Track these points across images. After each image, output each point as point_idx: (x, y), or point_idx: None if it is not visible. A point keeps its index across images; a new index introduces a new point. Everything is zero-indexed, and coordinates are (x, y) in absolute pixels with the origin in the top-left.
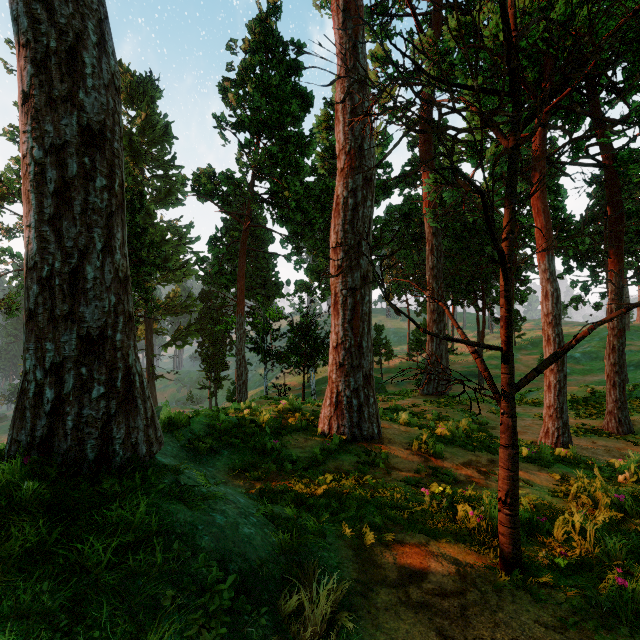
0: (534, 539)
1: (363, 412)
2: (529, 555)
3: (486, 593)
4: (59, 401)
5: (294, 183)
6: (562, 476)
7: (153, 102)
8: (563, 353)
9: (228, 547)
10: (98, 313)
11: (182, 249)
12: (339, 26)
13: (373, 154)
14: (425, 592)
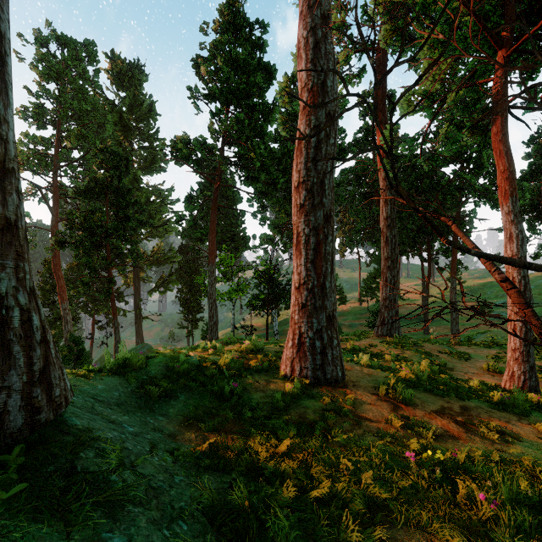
0: None
1: (326, 354)
2: None
3: None
4: None
5: (259, 146)
6: None
7: (140, 84)
8: None
9: None
10: None
11: (164, 209)
12: None
13: (336, 91)
14: None
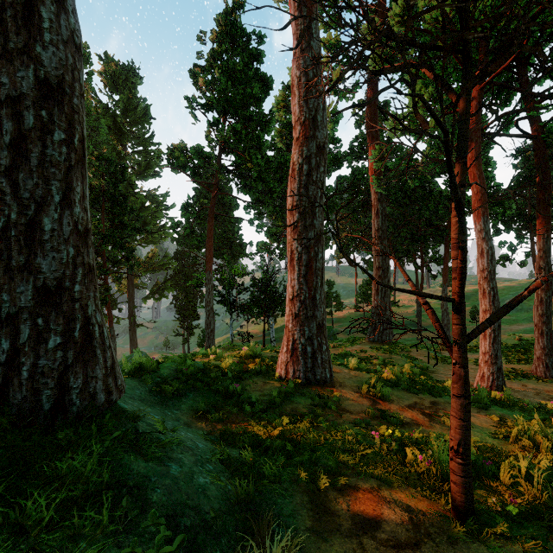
0: (481, 483)
1: (316, 358)
2: (478, 500)
3: (441, 545)
4: (14, 351)
5: (256, 156)
6: (500, 418)
7: (134, 87)
8: (516, 304)
9: (181, 500)
10: (55, 264)
11: (159, 215)
12: (295, 9)
13: (326, 125)
14: (379, 543)
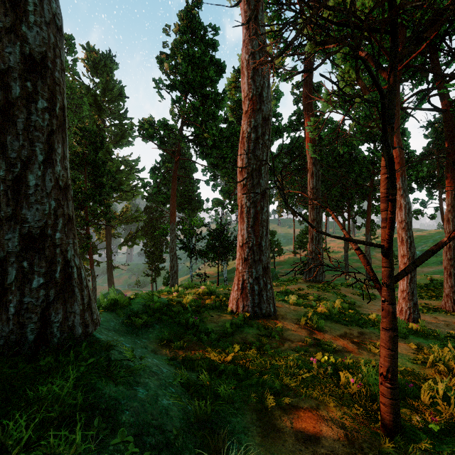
0: (405, 403)
1: (262, 295)
2: (403, 418)
3: None
4: (3, 290)
5: (211, 128)
6: (417, 346)
7: (111, 72)
8: (437, 250)
9: (147, 420)
10: (39, 215)
11: (132, 176)
12: (244, 3)
13: (270, 100)
14: None
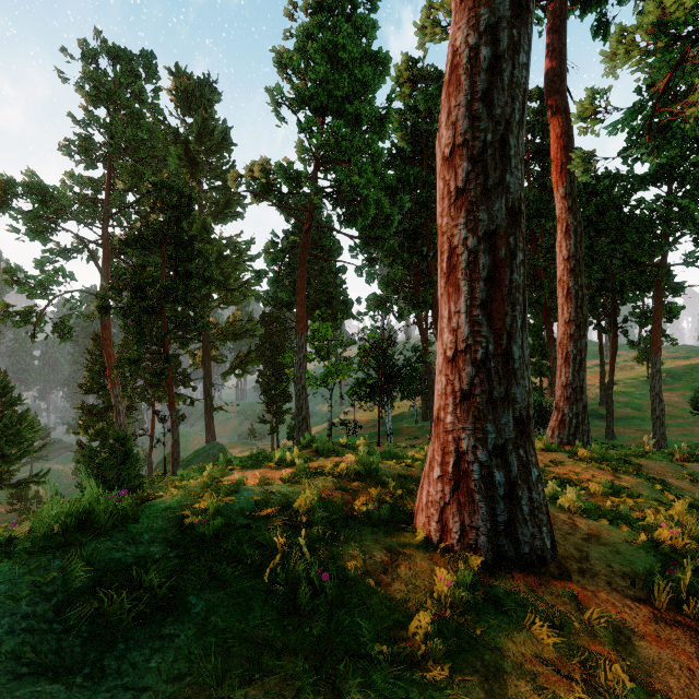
0: None
1: (518, 500)
2: None
3: None
4: None
5: (366, 168)
6: None
7: (211, 106)
8: None
9: None
10: None
11: (241, 267)
12: None
13: None
14: None
